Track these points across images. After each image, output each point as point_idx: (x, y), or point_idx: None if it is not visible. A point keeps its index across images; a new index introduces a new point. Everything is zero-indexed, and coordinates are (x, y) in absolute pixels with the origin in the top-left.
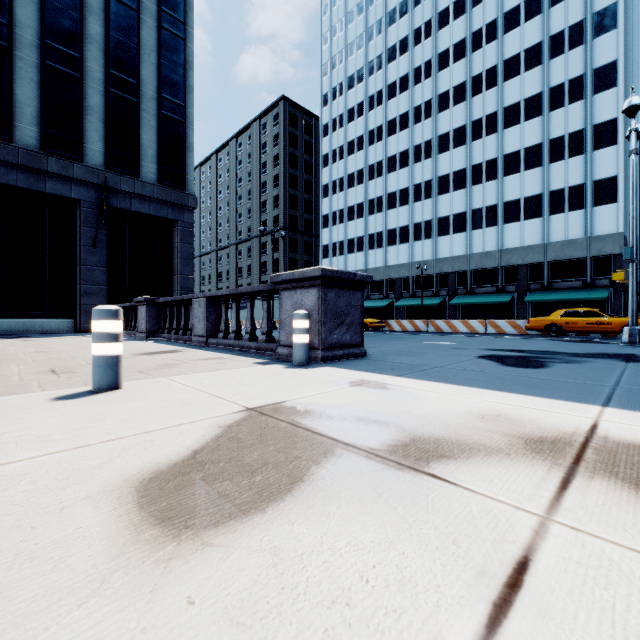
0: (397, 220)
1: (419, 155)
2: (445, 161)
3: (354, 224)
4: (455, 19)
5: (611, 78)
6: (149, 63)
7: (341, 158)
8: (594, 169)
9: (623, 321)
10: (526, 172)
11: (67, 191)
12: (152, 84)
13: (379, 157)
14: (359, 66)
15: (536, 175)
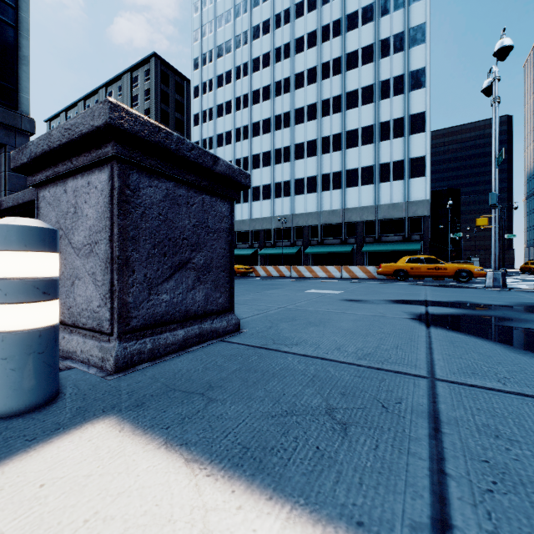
0: (261, 179)
1: (279, 124)
2: (301, 131)
3: None
4: (309, 12)
5: (422, 80)
6: None
7: (211, 119)
8: (410, 149)
9: (456, 266)
10: (363, 147)
11: None
12: None
13: (245, 122)
14: (227, 38)
15: (370, 150)
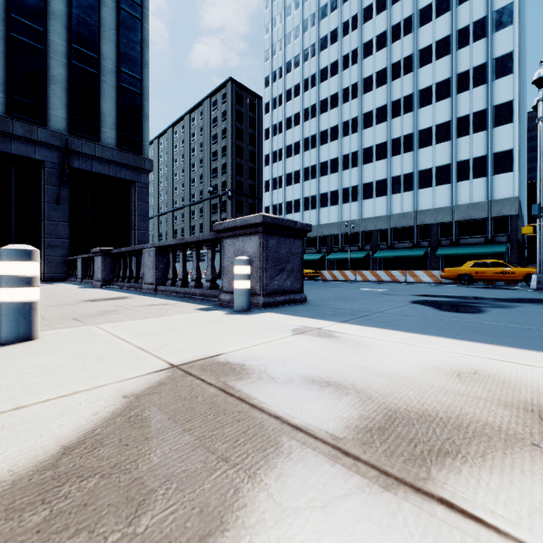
0: (328, 185)
1: (347, 130)
2: (369, 135)
3: (291, 189)
4: (377, 14)
5: (508, 66)
6: (109, 40)
7: (280, 132)
8: (494, 143)
9: (525, 271)
10: (437, 145)
11: (31, 152)
12: (111, 59)
13: (313, 131)
14: (296, 53)
15: (446, 148)
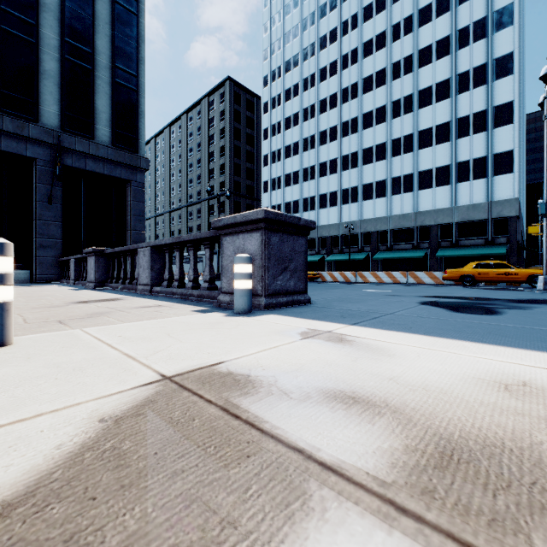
0: (328, 186)
1: (346, 130)
2: (369, 136)
3: (290, 189)
4: (377, 14)
5: (508, 67)
6: (103, 34)
7: (279, 132)
8: (494, 144)
9: (528, 272)
10: (437, 146)
11: (22, 149)
12: (106, 54)
13: (312, 131)
14: (295, 52)
15: (446, 149)
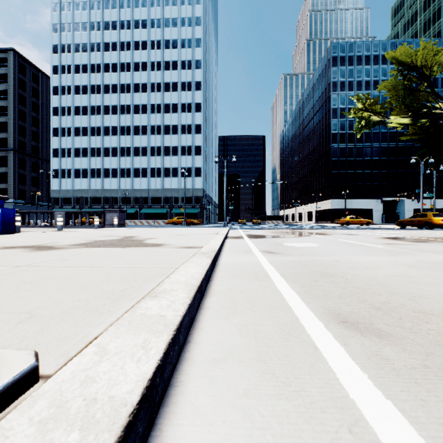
0: (110, 164)
1: (124, 132)
2: (138, 140)
3: (80, 160)
4: (143, 71)
5: (200, 130)
6: None
7: (69, 114)
8: (195, 163)
9: (190, 220)
10: (173, 157)
11: None
12: None
13: (98, 124)
14: (84, 62)
15: (176, 159)
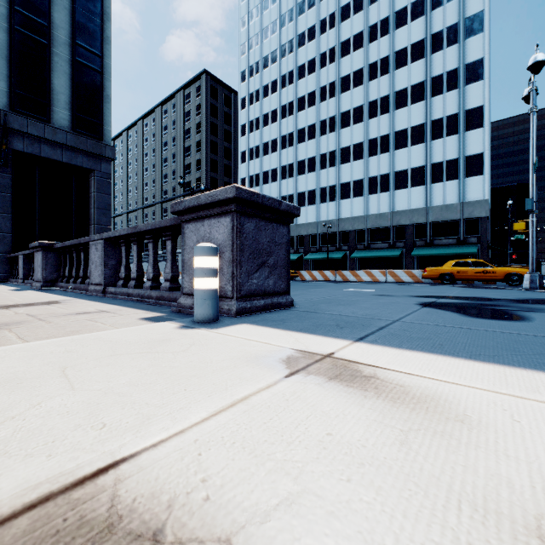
0: (306, 184)
1: (325, 129)
2: (346, 135)
3: (269, 187)
4: (355, 14)
5: (479, 72)
6: (62, 7)
7: (257, 128)
8: (466, 147)
9: (506, 270)
10: (413, 147)
11: None
12: (65, 29)
13: (290, 129)
14: (273, 48)
15: (420, 150)
